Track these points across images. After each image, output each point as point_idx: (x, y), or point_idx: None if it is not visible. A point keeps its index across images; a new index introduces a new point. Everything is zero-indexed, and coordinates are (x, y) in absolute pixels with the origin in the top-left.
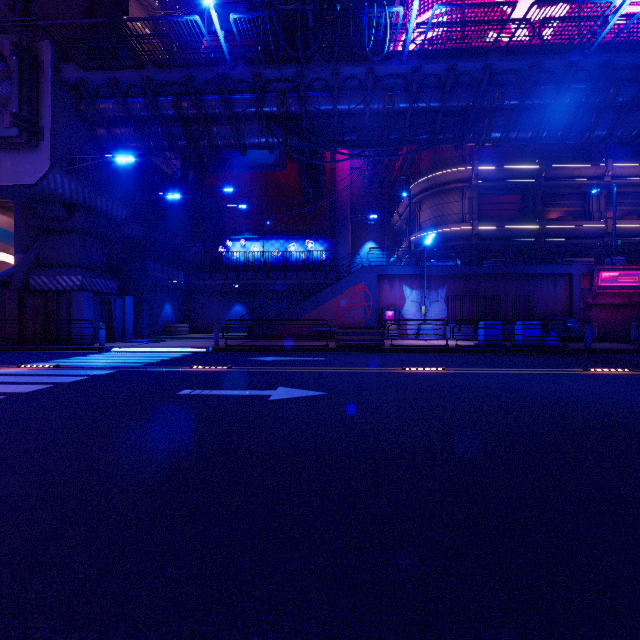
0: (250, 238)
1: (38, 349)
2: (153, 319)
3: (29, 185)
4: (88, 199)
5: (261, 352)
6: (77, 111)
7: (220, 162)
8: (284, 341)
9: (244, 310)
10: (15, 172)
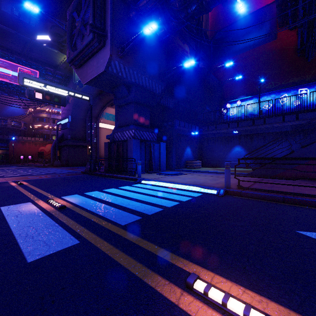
0: (244, 99)
1: (110, 176)
2: (178, 157)
3: (103, 73)
4: (137, 79)
5: (298, 206)
6: (128, 18)
7: (222, 54)
8: (306, 183)
9: (242, 150)
10: (97, 67)
